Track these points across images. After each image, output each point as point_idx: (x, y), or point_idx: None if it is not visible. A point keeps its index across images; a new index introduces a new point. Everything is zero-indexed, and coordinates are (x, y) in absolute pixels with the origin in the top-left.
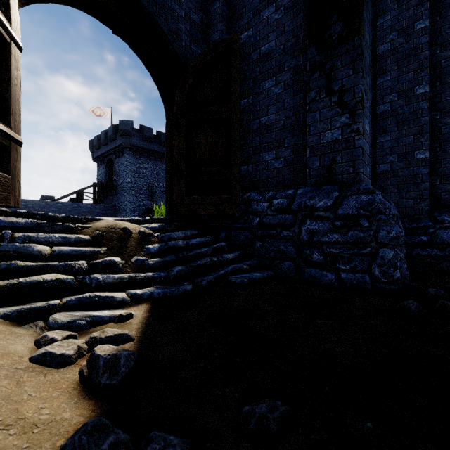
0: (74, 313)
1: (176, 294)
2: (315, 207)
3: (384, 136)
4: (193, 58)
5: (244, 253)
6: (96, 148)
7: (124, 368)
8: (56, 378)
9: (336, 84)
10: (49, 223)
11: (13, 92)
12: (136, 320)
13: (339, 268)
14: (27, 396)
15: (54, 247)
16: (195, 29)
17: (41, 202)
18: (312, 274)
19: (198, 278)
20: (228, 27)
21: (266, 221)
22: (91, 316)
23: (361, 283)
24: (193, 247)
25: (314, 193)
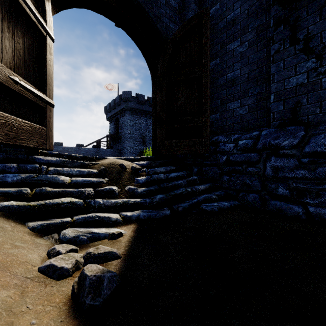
0: (80, 229)
1: (157, 218)
2: (280, 145)
3: None
4: (172, 34)
5: (213, 185)
6: (108, 111)
7: (106, 290)
8: (53, 291)
9: (301, 32)
10: (71, 160)
11: (48, 70)
12: (125, 238)
13: (307, 202)
14: (25, 308)
15: (72, 177)
16: (174, 12)
17: (76, 148)
18: (277, 206)
19: (175, 204)
20: (199, 6)
21: (233, 159)
22: (91, 233)
23: None
24: (172, 179)
25: (278, 133)
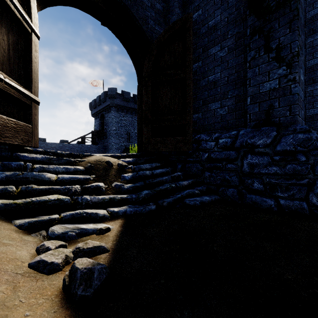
0: (68, 225)
1: (143, 212)
2: (255, 144)
3: (313, 86)
4: (157, 36)
5: (195, 181)
6: (93, 107)
7: (96, 281)
8: (44, 284)
9: (274, 42)
10: (57, 158)
11: (33, 67)
12: (112, 233)
13: (278, 196)
14: (18, 301)
15: (59, 175)
16: (159, 15)
17: (59, 144)
18: (253, 199)
19: (160, 199)
20: (183, 11)
21: (214, 156)
22: (79, 229)
23: (299, 209)
24: (157, 175)
25: (254, 133)
